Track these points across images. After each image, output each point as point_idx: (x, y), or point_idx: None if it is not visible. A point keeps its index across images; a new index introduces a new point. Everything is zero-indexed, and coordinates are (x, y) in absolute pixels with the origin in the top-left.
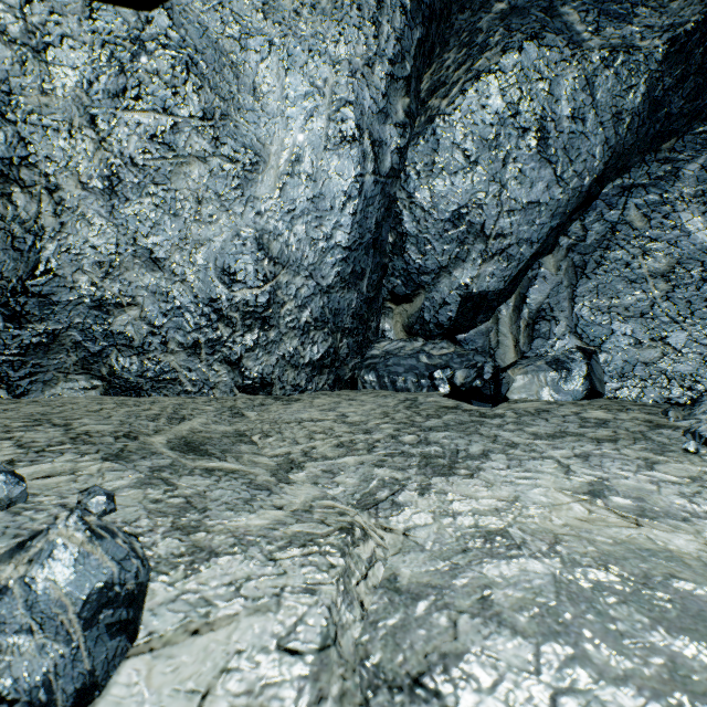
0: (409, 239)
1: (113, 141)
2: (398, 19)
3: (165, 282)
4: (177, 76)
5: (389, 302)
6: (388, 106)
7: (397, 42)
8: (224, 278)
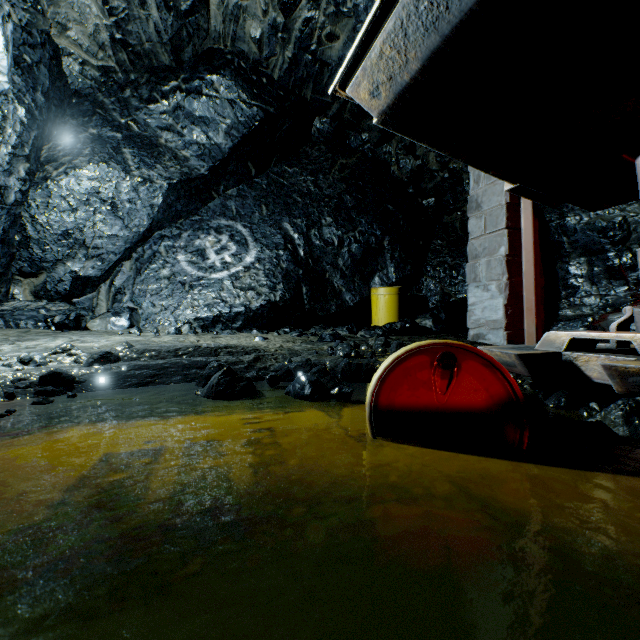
0: (33, 240)
1: None
2: (19, 127)
3: None
4: None
5: (18, 276)
6: (12, 168)
7: (18, 138)
8: None
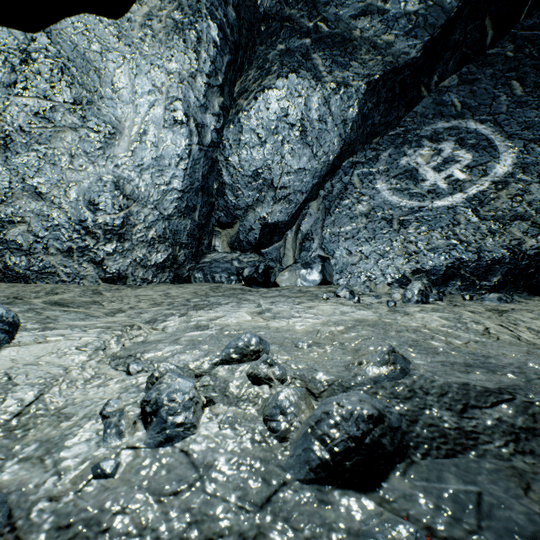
0: (227, 186)
1: (7, 115)
2: (212, 50)
3: (46, 208)
4: (54, 76)
5: (217, 227)
6: (207, 102)
7: (211, 64)
8: (91, 207)
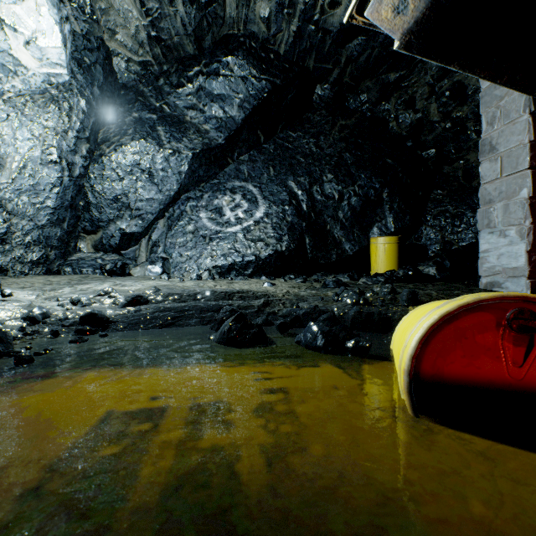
0: (92, 205)
1: None
2: (81, 115)
3: None
4: None
5: (83, 233)
6: (77, 148)
7: (81, 124)
8: None
